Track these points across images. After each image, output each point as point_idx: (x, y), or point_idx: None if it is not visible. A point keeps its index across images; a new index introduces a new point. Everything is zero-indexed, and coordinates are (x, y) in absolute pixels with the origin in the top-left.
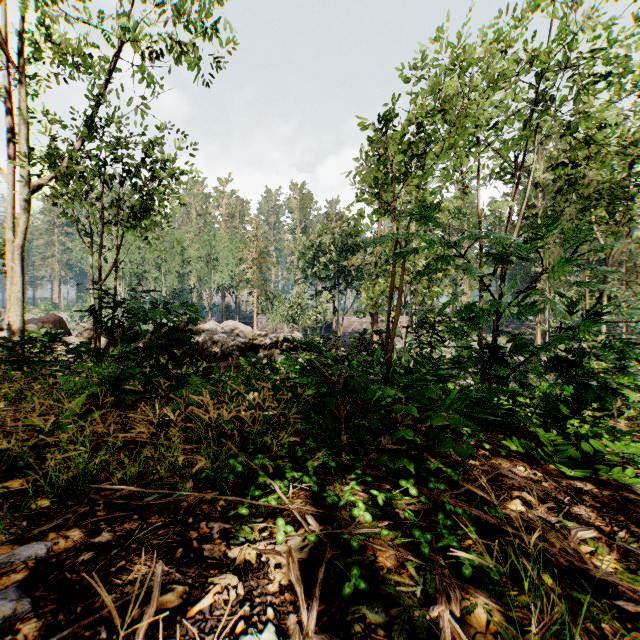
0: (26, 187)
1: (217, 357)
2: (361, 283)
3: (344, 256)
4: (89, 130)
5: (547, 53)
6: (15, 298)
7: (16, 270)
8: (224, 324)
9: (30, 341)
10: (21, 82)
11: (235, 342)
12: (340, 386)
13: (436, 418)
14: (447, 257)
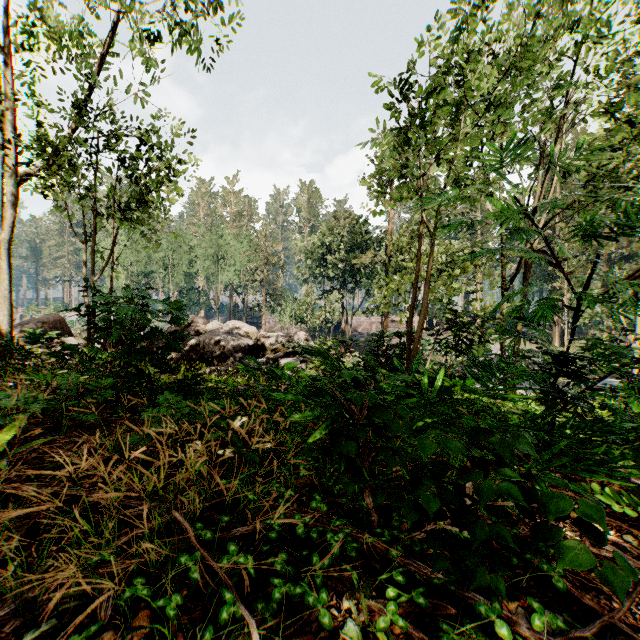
0: (13, 177)
1: (219, 359)
2: (371, 282)
3: (353, 254)
4: (78, 113)
5: (587, 17)
6: (2, 296)
7: (3, 266)
8: (227, 324)
9: (12, 343)
10: (6, 63)
11: (238, 343)
12: (362, 419)
13: (549, 501)
14: (512, 230)
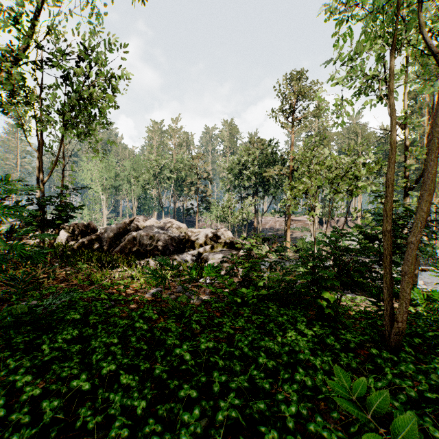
0: None
1: (152, 252)
2: (276, 190)
3: (263, 170)
4: (14, 24)
5: None
6: None
7: None
8: (161, 222)
9: None
10: None
11: (169, 238)
12: None
13: None
14: None
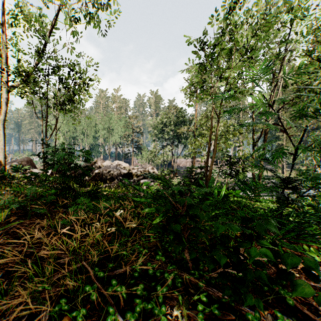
0: (5, 88)
1: (110, 180)
2: (186, 141)
3: (177, 127)
4: (38, 55)
5: (296, 6)
6: (0, 148)
7: (0, 133)
8: (114, 162)
9: (5, 172)
10: (2, 30)
11: (119, 172)
12: (183, 212)
13: (287, 258)
14: (262, 112)
